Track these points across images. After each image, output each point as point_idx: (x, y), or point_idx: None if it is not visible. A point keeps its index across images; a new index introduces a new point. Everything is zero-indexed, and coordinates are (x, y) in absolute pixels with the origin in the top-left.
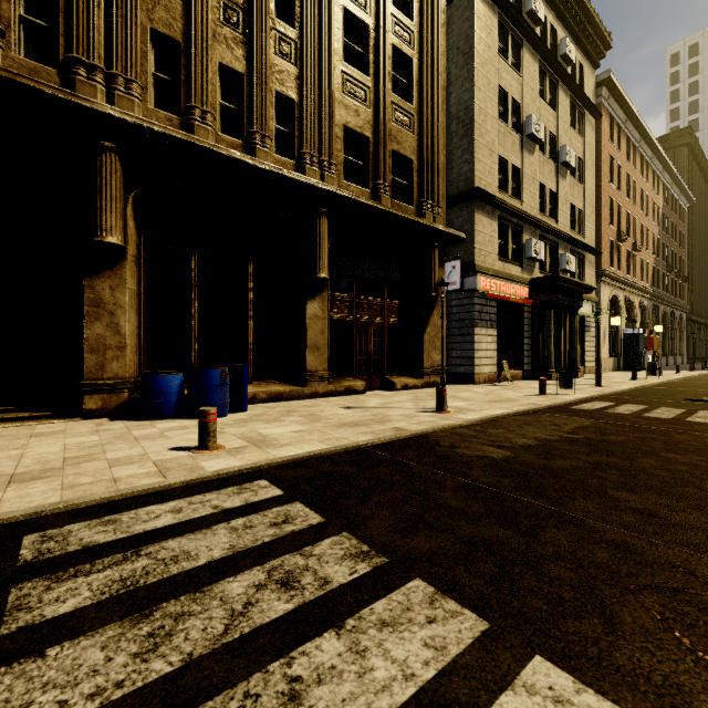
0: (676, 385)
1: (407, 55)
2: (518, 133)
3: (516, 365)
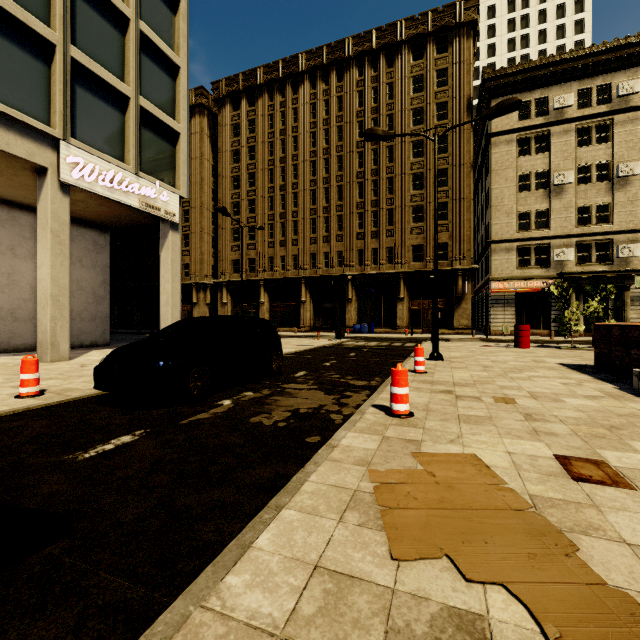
0: None
1: (444, 202)
2: (542, 189)
3: (544, 327)
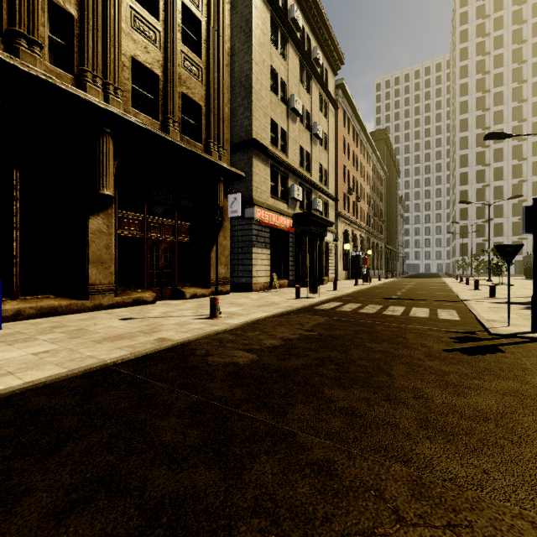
0: (378, 288)
1: (196, 16)
2: (285, 105)
3: (283, 276)
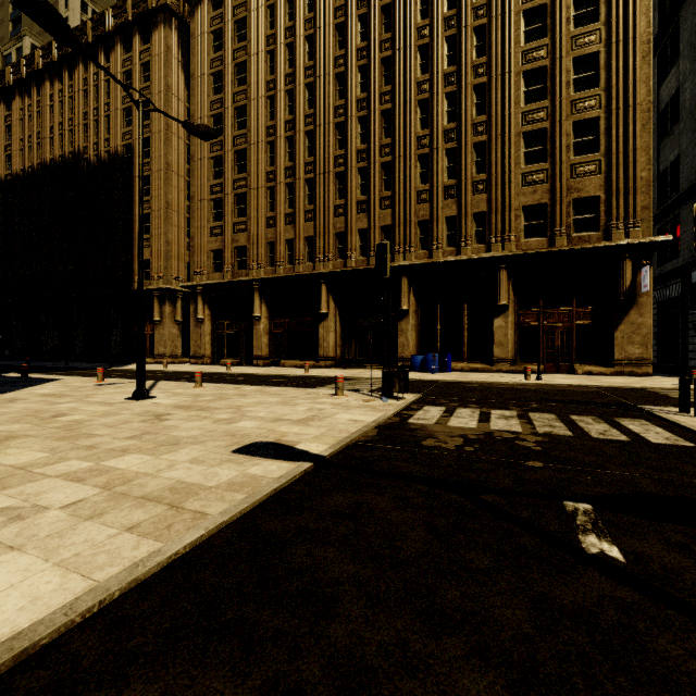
0: None
1: (591, 118)
2: None
3: None
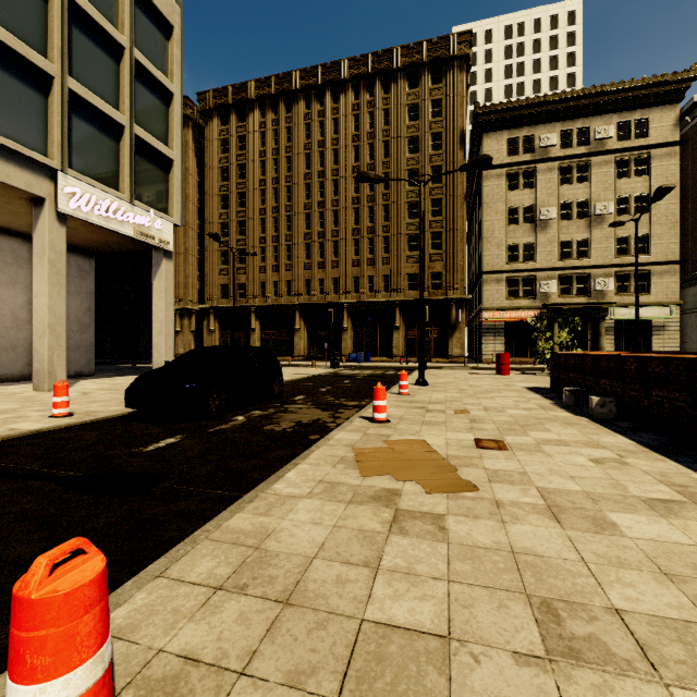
0: None
1: (439, 232)
2: (529, 223)
3: (530, 356)
